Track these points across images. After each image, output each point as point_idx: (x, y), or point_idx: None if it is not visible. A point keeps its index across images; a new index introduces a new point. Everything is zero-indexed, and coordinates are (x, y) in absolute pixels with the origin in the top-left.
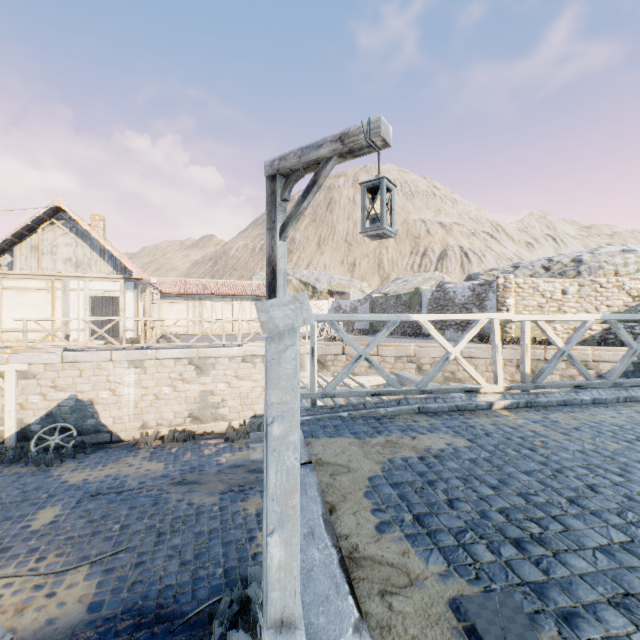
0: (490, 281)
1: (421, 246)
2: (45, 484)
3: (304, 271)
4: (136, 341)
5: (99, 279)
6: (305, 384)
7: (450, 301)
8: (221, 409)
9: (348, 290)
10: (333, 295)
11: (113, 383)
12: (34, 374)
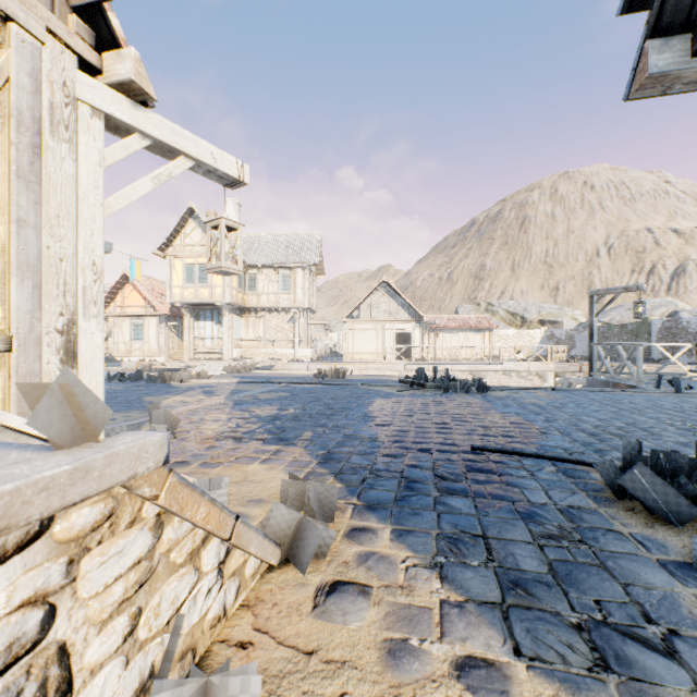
0: None
1: (646, 262)
2: None
3: (509, 302)
4: (423, 361)
5: (400, 322)
6: (582, 378)
7: (682, 330)
8: None
9: (560, 319)
10: (544, 324)
11: None
12: None
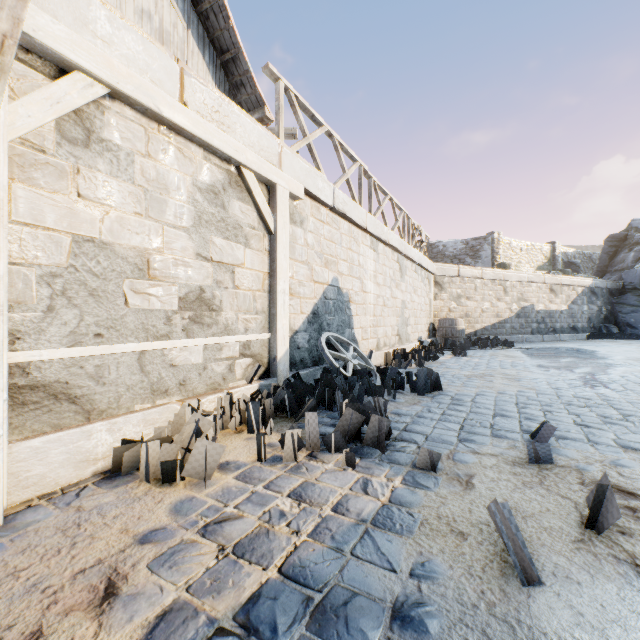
0: (485, 236)
1: None
2: (524, 397)
3: None
4: None
5: None
6: None
7: (439, 254)
8: (408, 327)
9: None
10: None
11: (361, 269)
12: (300, 216)
